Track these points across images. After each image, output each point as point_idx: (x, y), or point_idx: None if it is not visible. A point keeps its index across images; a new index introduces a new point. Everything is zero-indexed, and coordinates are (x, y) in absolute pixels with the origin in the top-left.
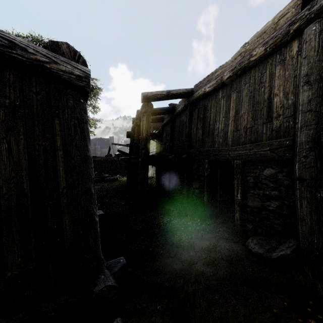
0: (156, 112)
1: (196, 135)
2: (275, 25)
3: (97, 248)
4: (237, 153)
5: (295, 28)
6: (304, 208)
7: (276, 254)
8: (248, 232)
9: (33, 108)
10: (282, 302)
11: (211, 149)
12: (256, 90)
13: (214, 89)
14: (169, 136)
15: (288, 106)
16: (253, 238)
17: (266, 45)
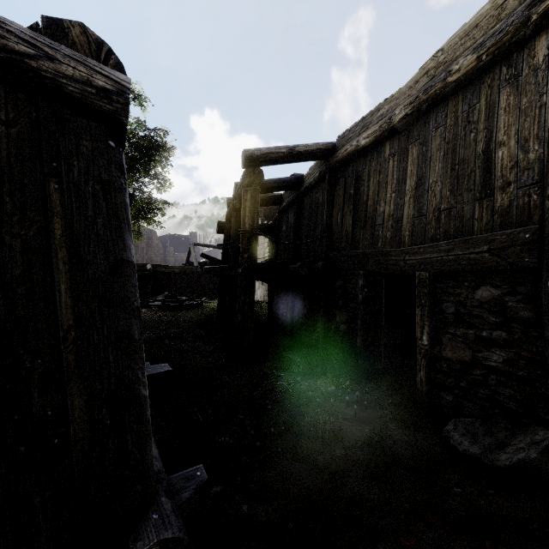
0: (269, 186)
1: (342, 226)
2: (498, 11)
3: (143, 455)
4: (421, 257)
5: (543, 10)
6: None
7: (508, 458)
8: (443, 408)
9: None
10: None
11: (369, 251)
12: (458, 137)
13: (375, 140)
14: (293, 228)
15: (527, 165)
16: (456, 423)
17: (480, 50)
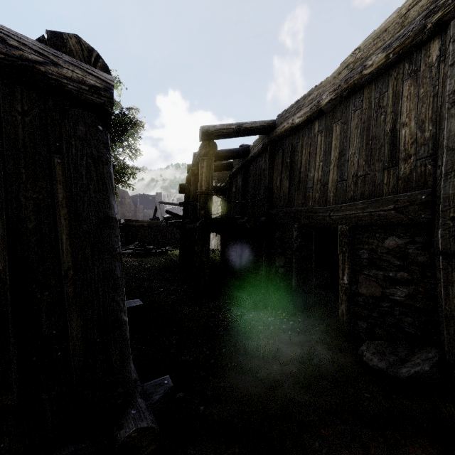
0: (222, 155)
1: (280, 188)
2: (402, 19)
3: (124, 365)
4: (342, 214)
5: (435, 20)
6: (451, 300)
7: (408, 371)
8: (359, 333)
9: (16, 137)
10: (424, 453)
11: (302, 209)
12: (371, 118)
13: (307, 119)
14: (241, 190)
15: (424, 141)
16: (369, 345)
17: (388, 50)
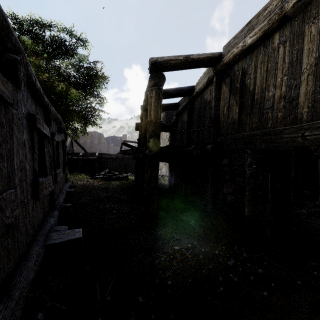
0: (169, 93)
1: (228, 116)
2: None
3: None
4: None
5: None
6: None
7: None
8: None
9: None
10: None
11: (258, 132)
12: None
13: (263, 35)
14: (186, 124)
15: None
16: None
17: None
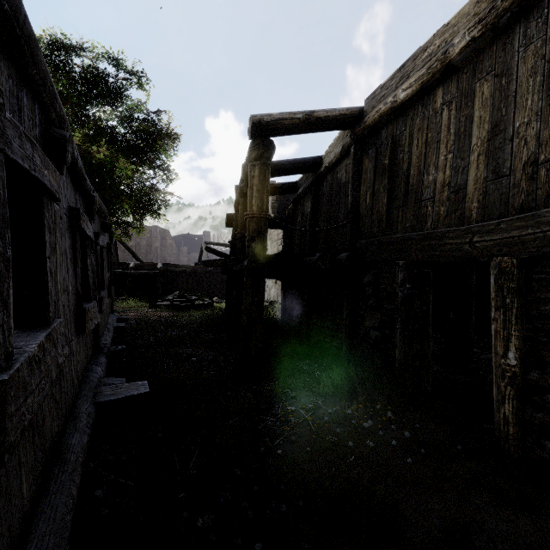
0: (282, 168)
1: (372, 207)
2: None
3: None
4: (502, 236)
5: None
6: None
7: None
8: None
9: None
10: None
11: (413, 235)
12: None
13: (420, 89)
14: (309, 217)
15: None
16: None
17: None
